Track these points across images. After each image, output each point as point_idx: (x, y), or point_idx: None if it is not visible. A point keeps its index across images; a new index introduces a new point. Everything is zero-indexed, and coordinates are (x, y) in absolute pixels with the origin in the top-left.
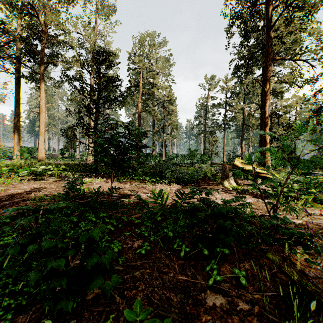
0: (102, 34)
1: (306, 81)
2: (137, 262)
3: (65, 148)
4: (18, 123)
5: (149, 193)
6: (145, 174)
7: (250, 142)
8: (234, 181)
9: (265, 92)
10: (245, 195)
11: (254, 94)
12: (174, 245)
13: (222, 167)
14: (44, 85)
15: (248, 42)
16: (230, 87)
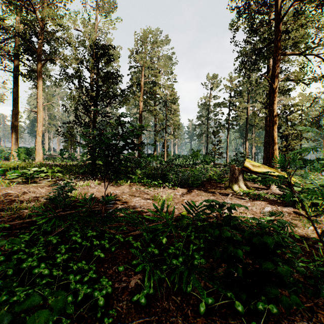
0: (102, 31)
1: (314, 79)
2: (133, 320)
3: (65, 149)
4: (16, 123)
5: (150, 199)
6: (146, 176)
7: (253, 142)
8: (244, 185)
9: (273, 89)
10: (259, 201)
11: (257, 93)
12: (188, 286)
13: (231, 169)
14: (41, 83)
15: (254, 36)
16: (233, 85)
